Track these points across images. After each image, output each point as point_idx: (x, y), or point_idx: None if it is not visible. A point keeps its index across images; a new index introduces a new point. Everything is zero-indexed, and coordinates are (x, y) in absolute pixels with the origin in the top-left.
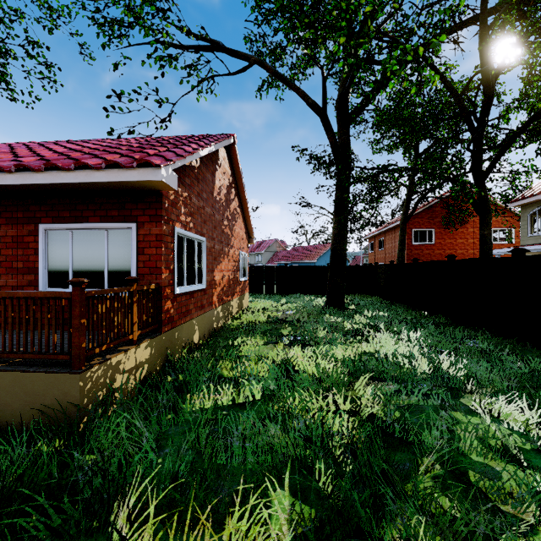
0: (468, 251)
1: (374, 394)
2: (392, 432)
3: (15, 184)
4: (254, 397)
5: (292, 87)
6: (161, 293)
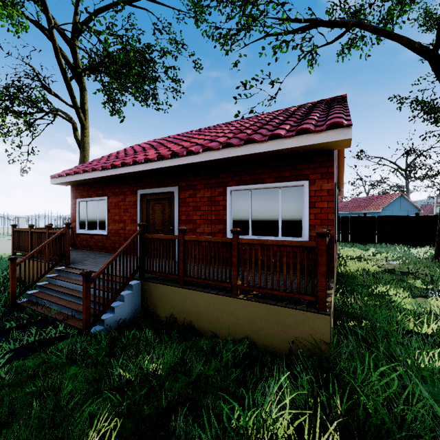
0: None
1: None
2: None
3: (220, 158)
4: None
5: (393, 37)
6: (333, 243)
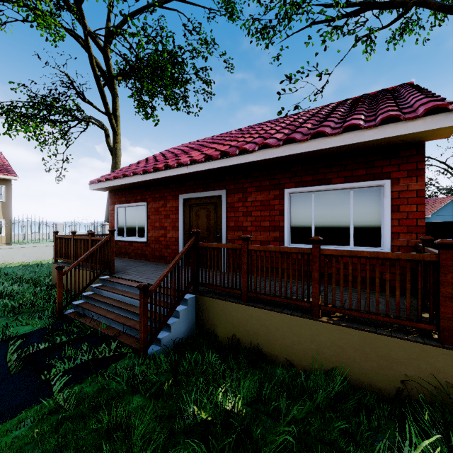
0: None
1: None
2: None
3: (280, 156)
4: None
5: None
6: None
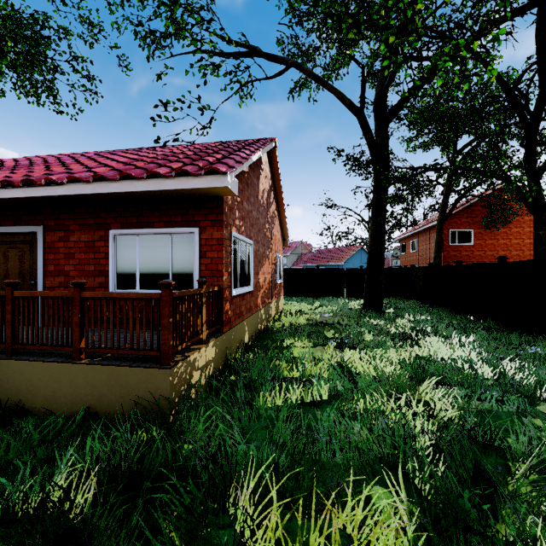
0: (512, 252)
1: (442, 398)
2: (473, 436)
3: (92, 193)
4: (321, 397)
5: (328, 88)
6: (222, 295)
